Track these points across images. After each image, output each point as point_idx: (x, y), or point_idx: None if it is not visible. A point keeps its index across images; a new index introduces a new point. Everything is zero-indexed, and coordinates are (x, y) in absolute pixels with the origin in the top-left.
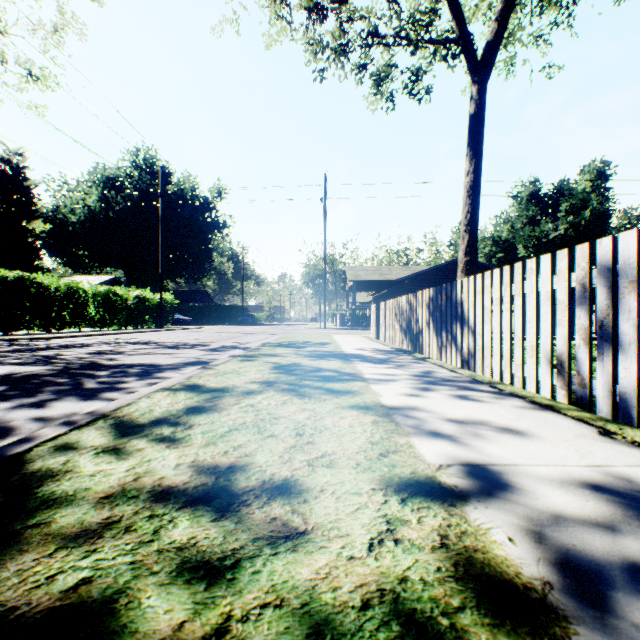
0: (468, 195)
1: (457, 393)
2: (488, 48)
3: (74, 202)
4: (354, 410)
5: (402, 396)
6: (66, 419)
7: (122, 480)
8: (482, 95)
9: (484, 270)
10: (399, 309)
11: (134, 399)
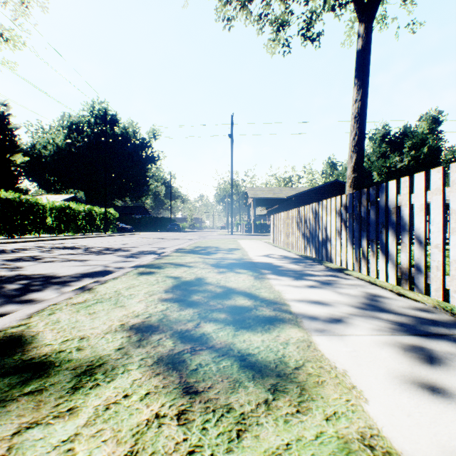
0: (356, 120)
1: None
2: None
3: (46, 141)
4: None
5: (408, 395)
6: None
7: None
8: (369, 32)
9: None
10: (301, 218)
11: None
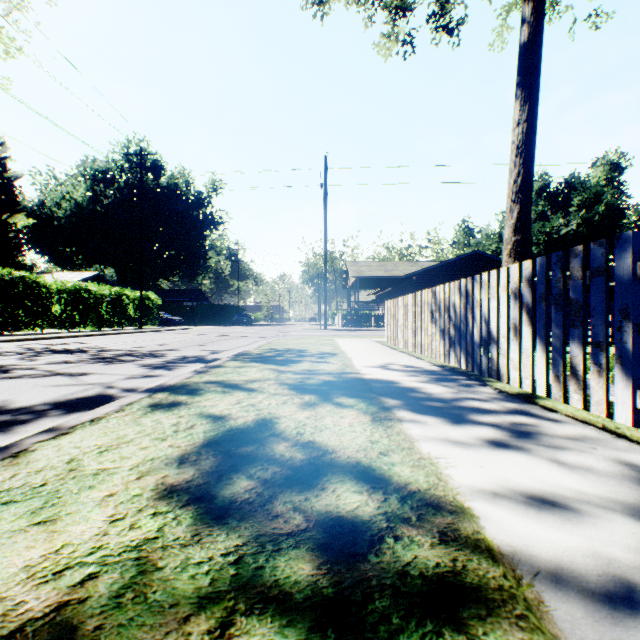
0: (519, 152)
1: None
2: None
3: (59, 195)
4: None
5: None
6: None
7: None
8: (539, 15)
9: (499, 265)
10: (438, 304)
11: None
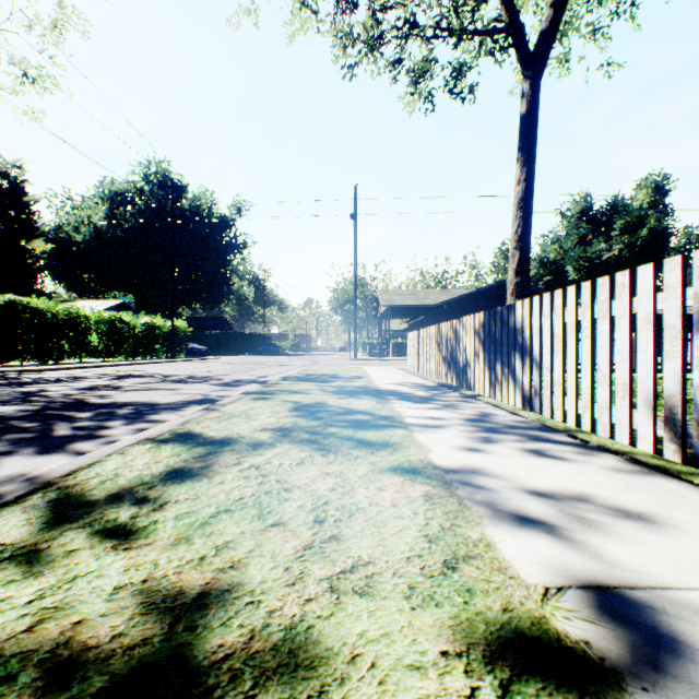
0: (519, 207)
1: (529, 446)
2: (542, 38)
3: (78, 219)
4: (397, 475)
5: (458, 451)
6: (6, 485)
7: (7, 629)
8: (535, 92)
9: (531, 294)
10: (441, 337)
11: (101, 456)
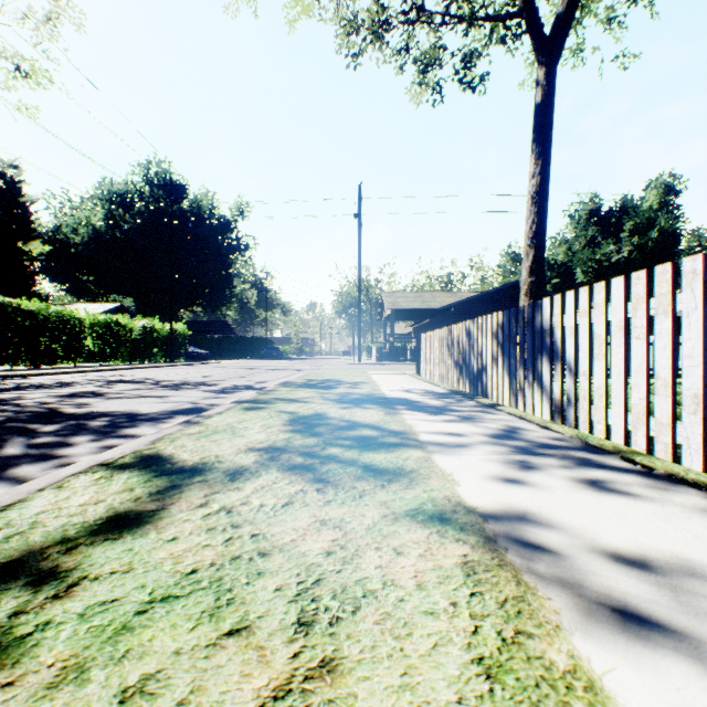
0: (533, 202)
1: (581, 475)
2: (559, 22)
3: (76, 221)
4: (418, 525)
5: (493, 483)
6: None
7: None
8: (551, 80)
9: None
10: (452, 340)
11: (29, 492)
